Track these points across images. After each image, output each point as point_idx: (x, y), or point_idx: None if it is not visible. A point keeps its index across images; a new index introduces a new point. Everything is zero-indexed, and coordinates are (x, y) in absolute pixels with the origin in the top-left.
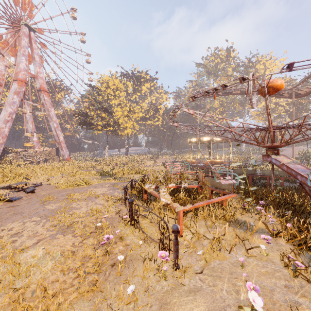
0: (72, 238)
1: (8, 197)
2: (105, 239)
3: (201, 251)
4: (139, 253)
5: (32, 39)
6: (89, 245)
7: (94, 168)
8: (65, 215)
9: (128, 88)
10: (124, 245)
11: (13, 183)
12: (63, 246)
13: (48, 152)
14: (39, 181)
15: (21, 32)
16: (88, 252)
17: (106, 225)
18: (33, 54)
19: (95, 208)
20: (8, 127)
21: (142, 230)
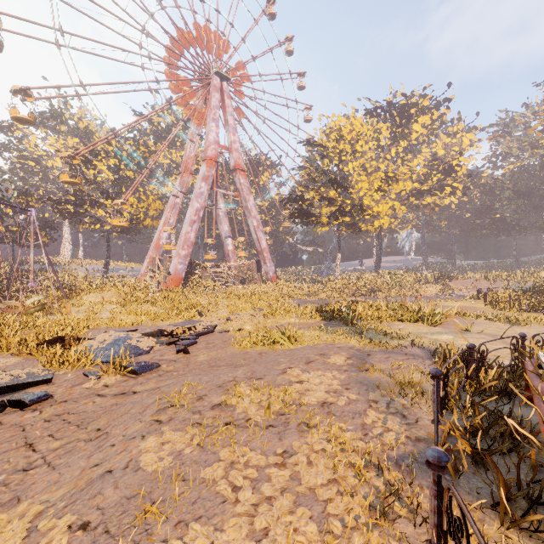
0: None
1: (136, 362)
2: None
3: None
4: None
5: (225, 92)
6: None
7: (314, 296)
8: None
9: (380, 136)
10: None
11: (178, 323)
12: None
13: (245, 267)
14: (216, 320)
15: (211, 87)
16: None
17: None
18: (226, 116)
19: (281, 540)
20: (194, 230)
21: None
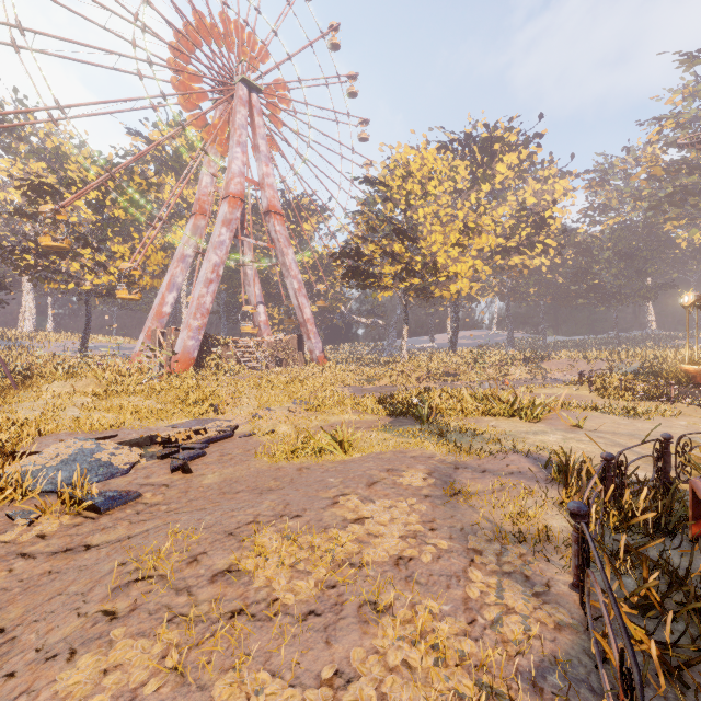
0: None
1: (100, 492)
2: None
3: None
4: None
5: (255, 107)
6: None
7: (373, 383)
8: None
9: (457, 177)
10: None
11: (181, 423)
12: None
13: (283, 344)
14: (238, 418)
15: (236, 98)
16: None
17: None
18: (255, 140)
19: None
20: (211, 293)
21: None
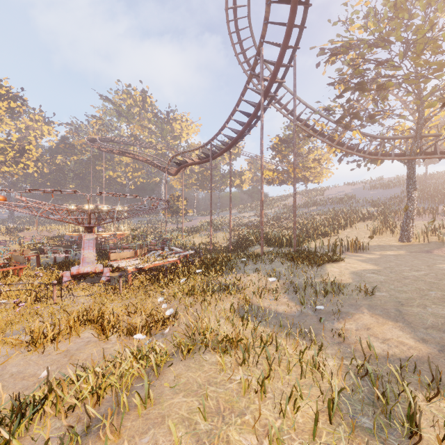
0: None
1: None
2: None
3: None
4: None
5: None
6: None
7: None
8: None
9: None
10: None
11: None
12: None
13: None
14: None
15: None
16: None
17: None
18: None
19: None
20: None
21: None
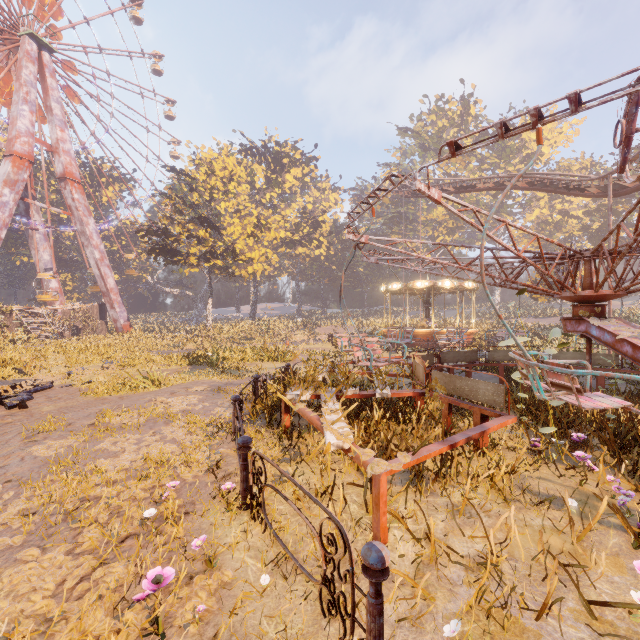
0: (65, 560)
1: None
2: (146, 584)
3: (455, 626)
4: (259, 622)
5: (46, 67)
6: (108, 590)
7: (180, 347)
8: (69, 479)
9: (256, 177)
10: (216, 587)
11: None
12: (26, 595)
13: (82, 312)
14: (49, 377)
15: (21, 51)
16: (96, 625)
17: (173, 512)
18: (48, 101)
19: (156, 452)
20: None
21: (272, 531)
